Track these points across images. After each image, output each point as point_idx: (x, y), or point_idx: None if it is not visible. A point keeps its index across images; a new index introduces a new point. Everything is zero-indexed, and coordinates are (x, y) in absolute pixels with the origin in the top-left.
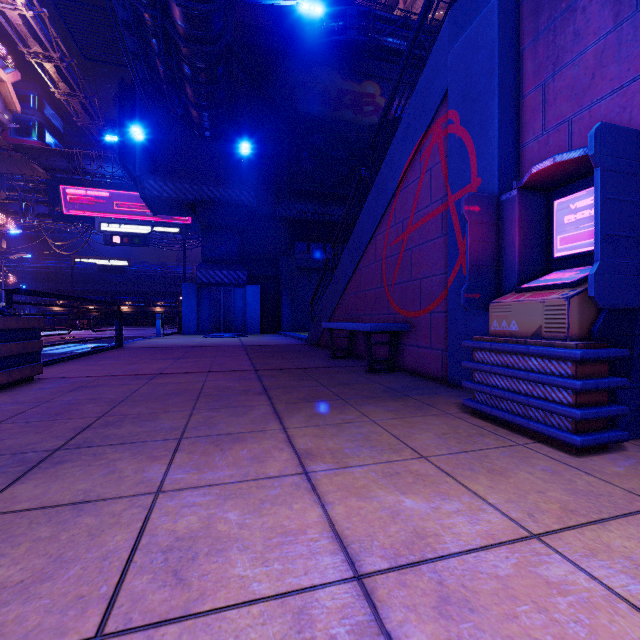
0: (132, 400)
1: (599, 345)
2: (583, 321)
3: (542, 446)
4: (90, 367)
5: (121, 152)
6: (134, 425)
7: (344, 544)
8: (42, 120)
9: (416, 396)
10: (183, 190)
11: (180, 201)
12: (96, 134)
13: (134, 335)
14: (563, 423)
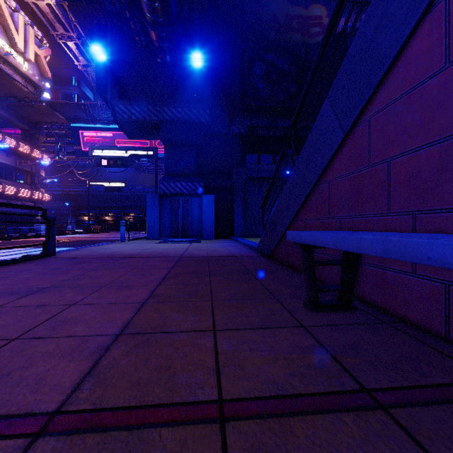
0: None
1: None
2: None
3: None
4: None
5: (98, 83)
6: None
7: None
8: (79, 93)
9: None
10: (148, 112)
11: (146, 123)
12: None
13: (117, 238)
14: None
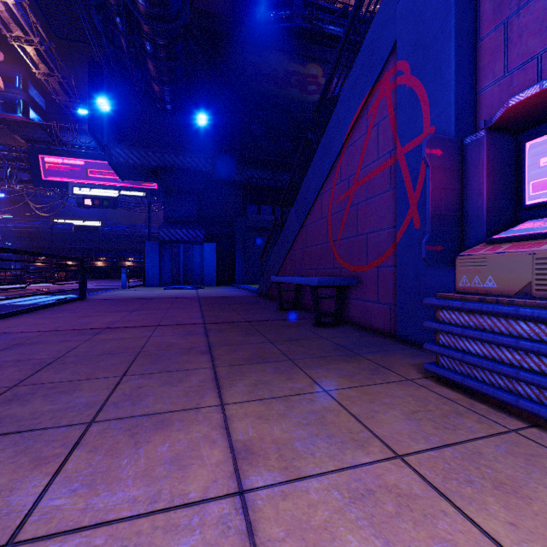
0: (62, 362)
1: None
2: None
3: (541, 433)
4: (42, 320)
5: (91, 123)
6: (44, 400)
7: None
8: (26, 98)
9: (368, 355)
10: (147, 157)
11: (144, 167)
12: (73, 110)
13: (104, 287)
14: None
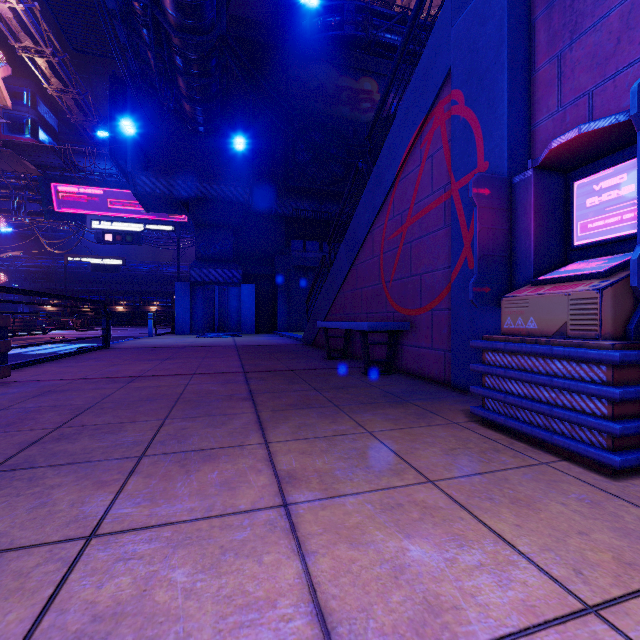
0: (100, 407)
1: (639, 345)
2: (617, 317)
3: (570, 465)
4: (67, 369)
5: (112, 147)
6: (92, 439)
7: (327, 626)
8: (36, 117)
9: (417, 402)
10: (176, 186)
11: (173, 198)
12: (90, 131)
13: (127, 335)
14: (596, 438)
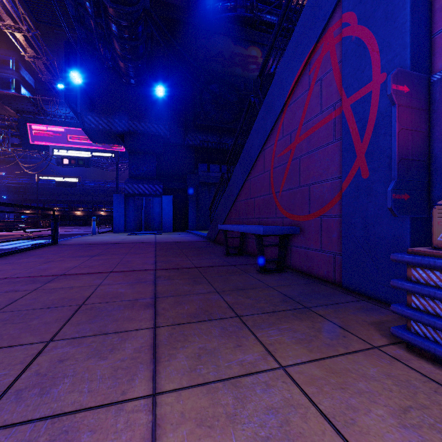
0: None
1: None
2: None
3: None
4: (4, 266)
5: (66, 94)
6: None
7: None
8: (18, 78)
9: (319, 310)
10: (114, 124)
11: (112, 132)
12: (56, 87)
13: (79, 232)
14: None
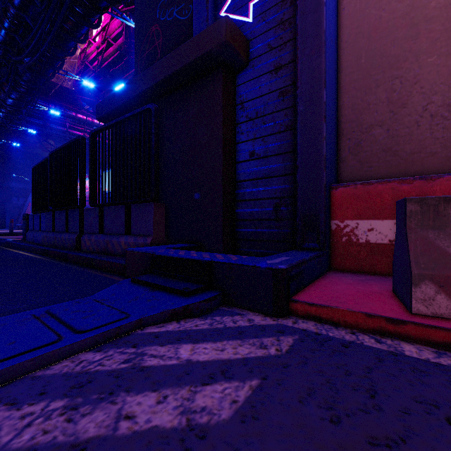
0: None
1: None
2: None
3: None
4: None
5: None
6: None
7: None
8: None
9: None
10: None
11: None
12: None
13: None
14: None
